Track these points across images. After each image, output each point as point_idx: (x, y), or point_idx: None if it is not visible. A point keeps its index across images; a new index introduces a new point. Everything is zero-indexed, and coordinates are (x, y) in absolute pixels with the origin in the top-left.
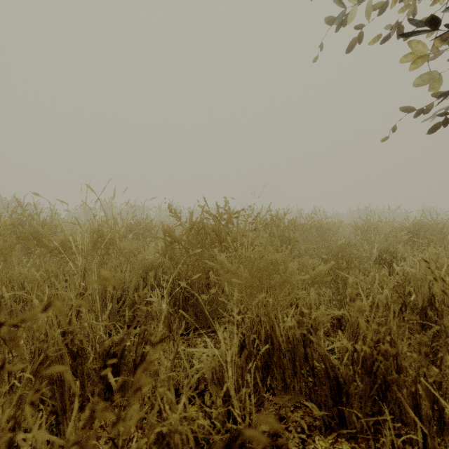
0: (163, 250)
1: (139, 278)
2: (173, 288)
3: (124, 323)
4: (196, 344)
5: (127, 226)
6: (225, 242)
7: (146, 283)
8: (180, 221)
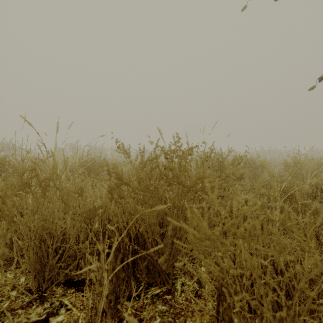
0: (108, 194)
1: (79, 227)
2: (120, 242)
3: (64, 276)
4: (149, 318)
5: (66, 164)
6: (185, 184)
7: (90, 230)
8: (129, 158)
